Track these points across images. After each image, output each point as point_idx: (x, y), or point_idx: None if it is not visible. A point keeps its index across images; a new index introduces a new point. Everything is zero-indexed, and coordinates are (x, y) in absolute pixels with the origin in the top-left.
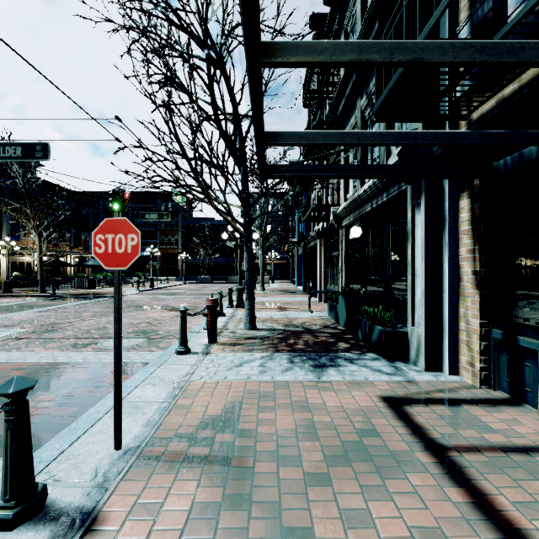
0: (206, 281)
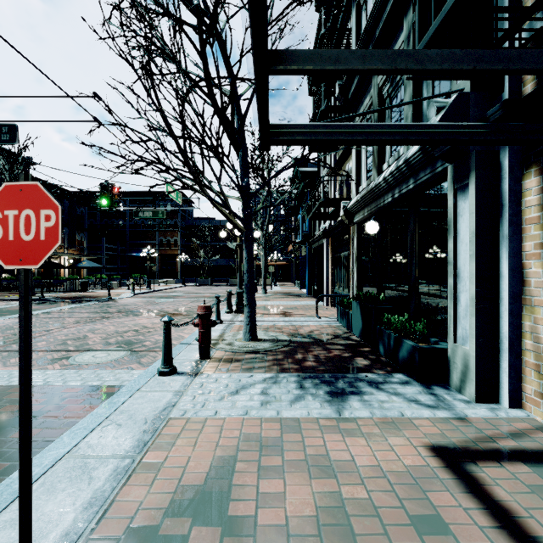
0: (206, 284)
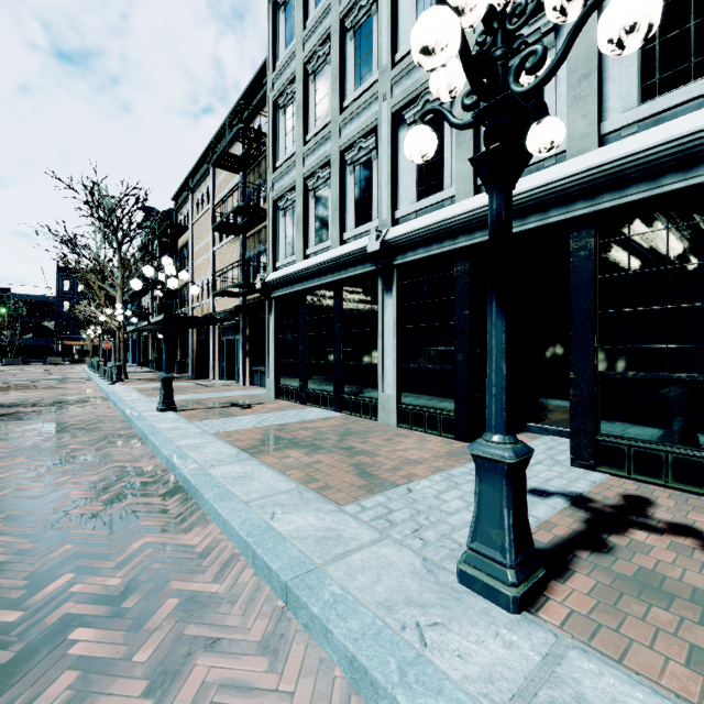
0: (17, 363)
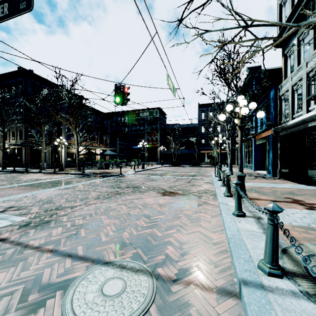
0: (176, 165)
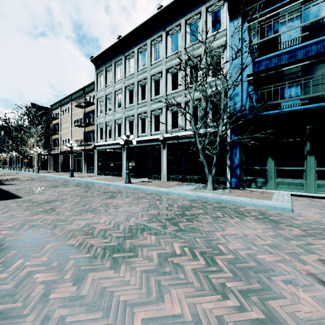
0: None
